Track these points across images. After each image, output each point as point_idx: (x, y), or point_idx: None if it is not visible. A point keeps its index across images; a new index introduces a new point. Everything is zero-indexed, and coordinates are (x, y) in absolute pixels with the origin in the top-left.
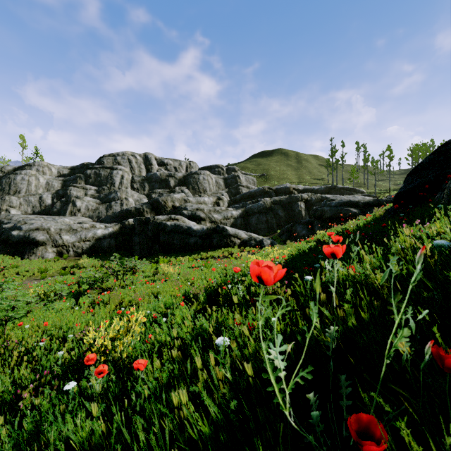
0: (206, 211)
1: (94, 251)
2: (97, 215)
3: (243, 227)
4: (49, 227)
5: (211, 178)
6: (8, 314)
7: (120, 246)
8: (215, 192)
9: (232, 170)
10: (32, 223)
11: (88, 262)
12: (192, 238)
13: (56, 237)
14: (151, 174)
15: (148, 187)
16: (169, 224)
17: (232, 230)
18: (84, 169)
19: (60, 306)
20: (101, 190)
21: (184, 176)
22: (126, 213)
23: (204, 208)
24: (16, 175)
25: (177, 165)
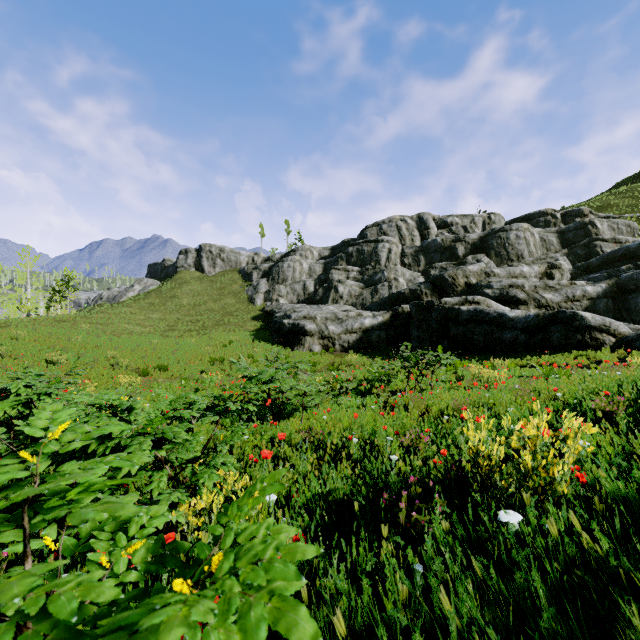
0: (527, 289)
1: (361, 346)
2: (361, 302)
3: (611, 315)
4: (315, 315)
5: (532, 234)
6: (306, 399)
7: (391, 341)
8: (541, 257)
9: (576, 214)
10: (299, 311)
11: (356, 359)
12: (506, 332)
13: (322, 327)
14: (429, 242)
15: (424, 261)
16: (465, 309)
17: (596, 317)
18: (344, 247)
19: (348, 403)
20: (365, 271)
21: (480, 238)
22: (397, 298)
23: (524, 284)
24: (283, 262)
25: (467, 223)
